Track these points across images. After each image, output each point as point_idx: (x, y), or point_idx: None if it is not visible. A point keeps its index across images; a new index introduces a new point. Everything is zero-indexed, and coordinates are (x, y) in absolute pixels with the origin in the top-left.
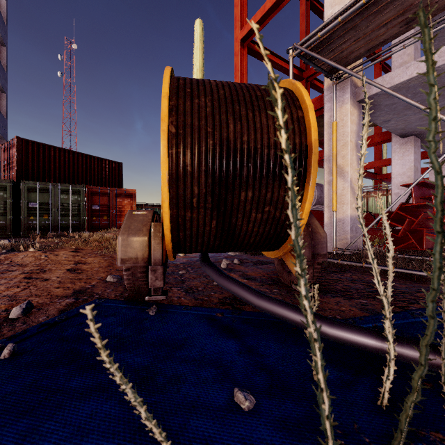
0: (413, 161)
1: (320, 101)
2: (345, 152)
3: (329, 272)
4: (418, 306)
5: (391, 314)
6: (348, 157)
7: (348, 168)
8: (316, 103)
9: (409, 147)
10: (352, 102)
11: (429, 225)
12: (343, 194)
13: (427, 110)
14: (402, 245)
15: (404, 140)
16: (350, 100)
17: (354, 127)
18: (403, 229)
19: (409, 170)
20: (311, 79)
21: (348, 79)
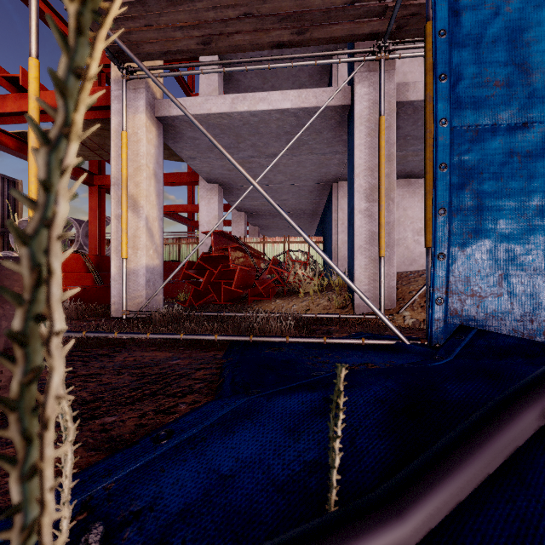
0: (217, 210)
1: (106, 96)
2: (139, 179)
3: (92, 358)
4: (191, 398)
5: (67, 524)
6: (144, 186)
7: (144, 201)
8: (100, 97)
9: (215, 194)
10: (150, 115)
11: (228, 277)
12: (137, 235)
13: (215, 142)
14: (204, 300)
15: (210, 186)
16: (147, 111)
17: (152, 149)
18: (205, 282)
19: (214, 218)
20: (107, 71)
21: (144, 81)
